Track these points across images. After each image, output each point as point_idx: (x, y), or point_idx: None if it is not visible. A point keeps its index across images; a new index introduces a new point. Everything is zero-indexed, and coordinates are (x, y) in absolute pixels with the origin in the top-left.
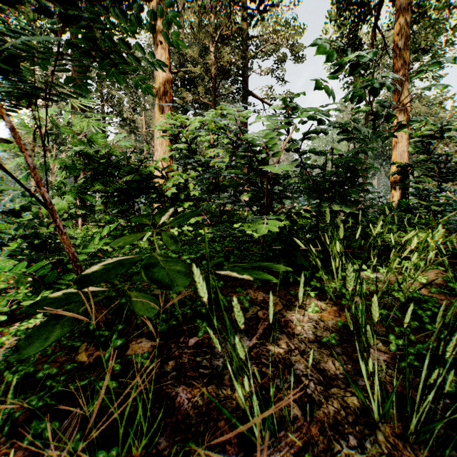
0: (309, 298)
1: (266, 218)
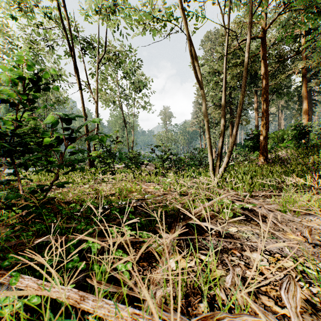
0: None
1: None
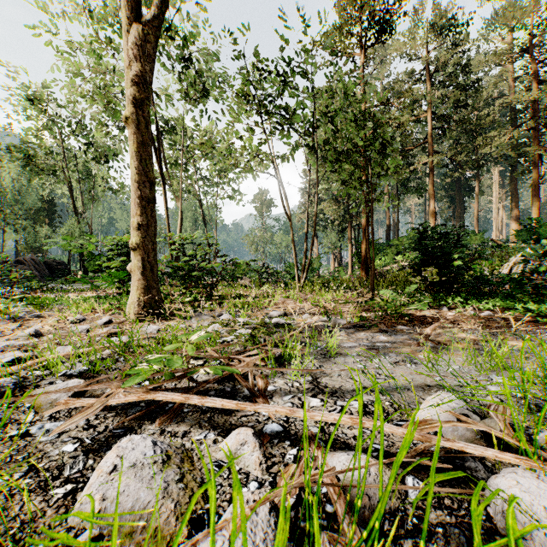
0: None
1: None
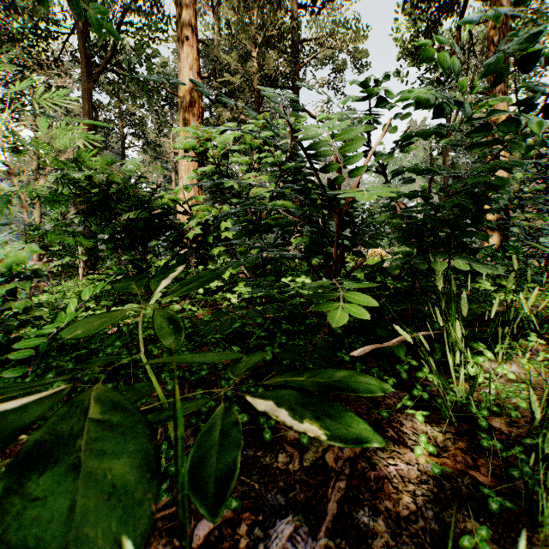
0: (410, 419)
1: (335, 280)
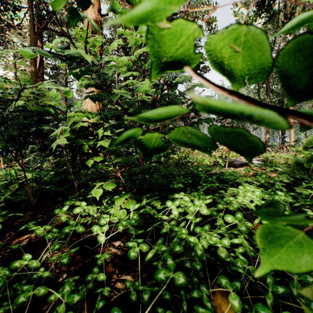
0: None
1: None
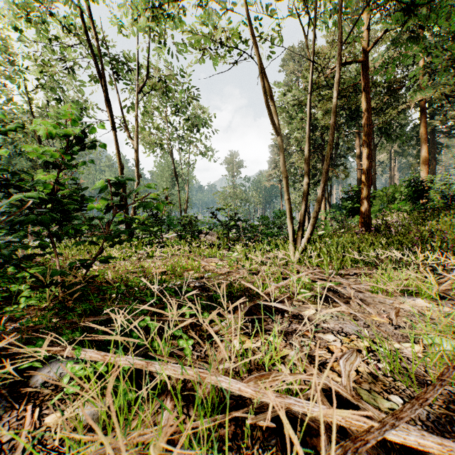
0: None
1: (449, 201)
